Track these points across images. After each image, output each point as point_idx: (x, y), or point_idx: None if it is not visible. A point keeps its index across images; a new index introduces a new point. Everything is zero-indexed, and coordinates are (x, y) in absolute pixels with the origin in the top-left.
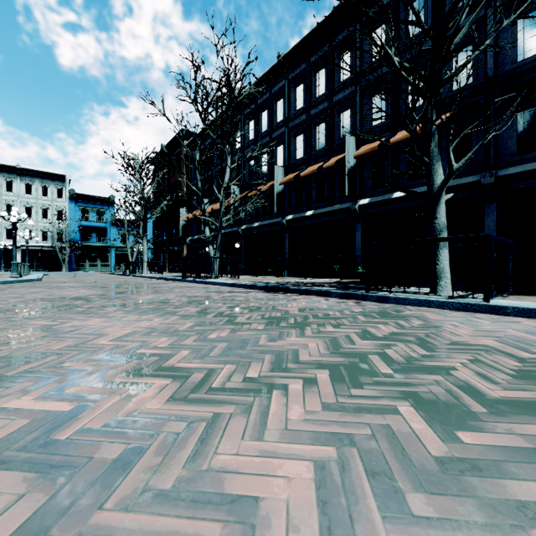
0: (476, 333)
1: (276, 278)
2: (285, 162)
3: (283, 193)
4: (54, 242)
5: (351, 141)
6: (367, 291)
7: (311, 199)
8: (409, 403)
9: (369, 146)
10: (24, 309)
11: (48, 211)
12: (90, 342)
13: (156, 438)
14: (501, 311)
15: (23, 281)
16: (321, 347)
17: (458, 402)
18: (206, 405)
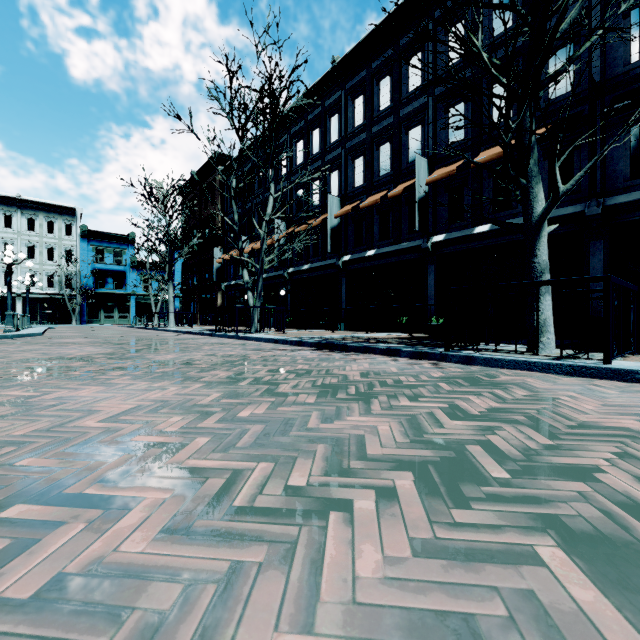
0: (606, 409)
1: (330, 332)
2: (341, 191)
3: (338, 228)
4: (62, 289)
5: (422, 163)
6: (447, 350)
7: (372, 236)
8: (552, 539)
9: (445, 170)
10: (3, 373)
11: (55, 251)
12: (72, 424)
13: (121, 624)
14: (627, 377)
15: (18, 336)
16: (396, 431)
17: (631, 537)
18: (220, 544)
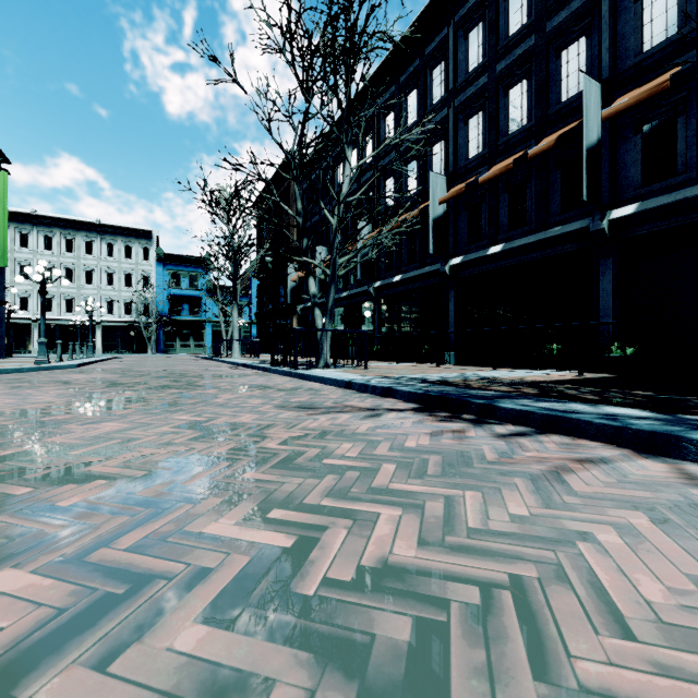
0: None
1: (435, 367)
2: (447, 168)
3: (444, 219)
4: (139, 316)
5: (592, 90)
6: None
7: (497, 225)
8: None
9: (645, 87)
10: None
11: (133, 277)
12: None
13: None
14: None
15: (39, 369)
16: None
17: None
18: None
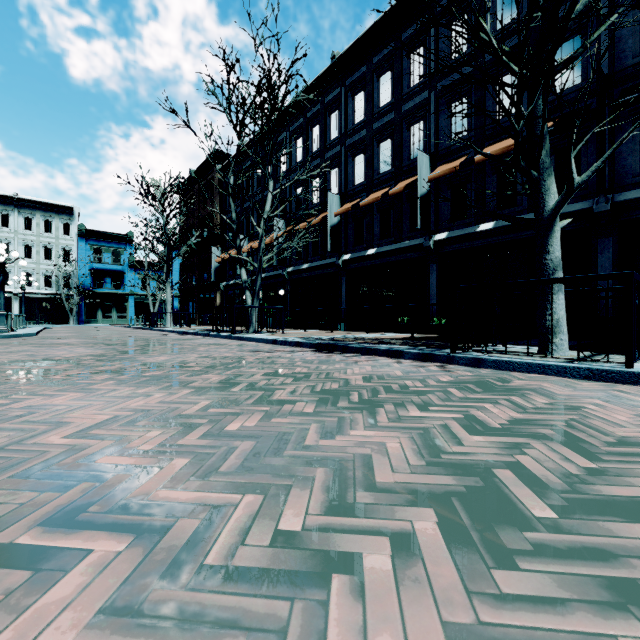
0: None
1: (330, 332)
2: (340, 189)
3: (338, 226)
4: (59, 288)
5: (424, 160)
6: (453, 351)
7: (373, 234)
8: None
9: (448, 167)
10: None
11: (53, 251)
12: (33, 440)
13: None
14: None
15: (11, 337)
16: (408, 449)
17: None
18: (179, 635)
